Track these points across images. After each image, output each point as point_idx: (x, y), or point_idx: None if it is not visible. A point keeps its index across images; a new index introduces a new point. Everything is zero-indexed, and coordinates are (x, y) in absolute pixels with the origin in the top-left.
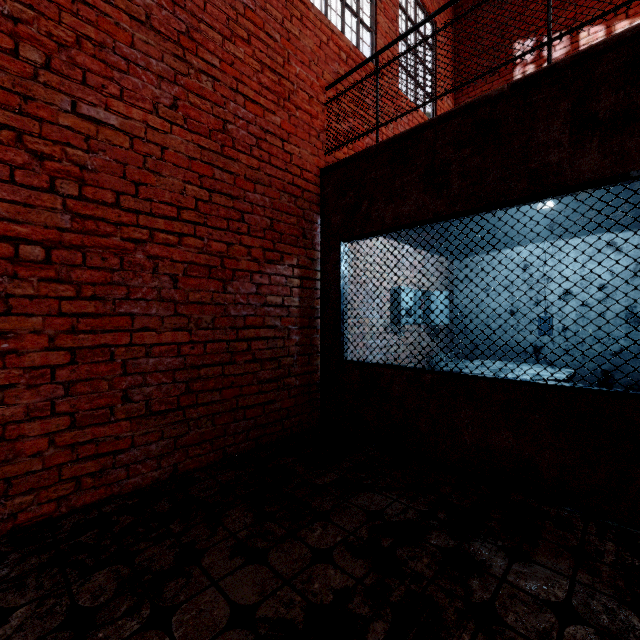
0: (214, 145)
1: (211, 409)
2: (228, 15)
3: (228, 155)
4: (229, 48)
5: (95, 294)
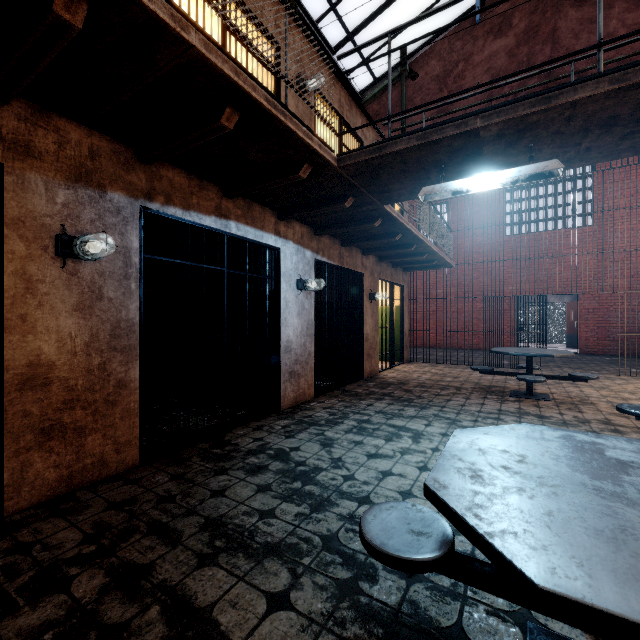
0: (633, 279)
1: (632, 343)
2: (638, 244)
3: (638, 280)
4: (638, 253)
5: (601, 317)
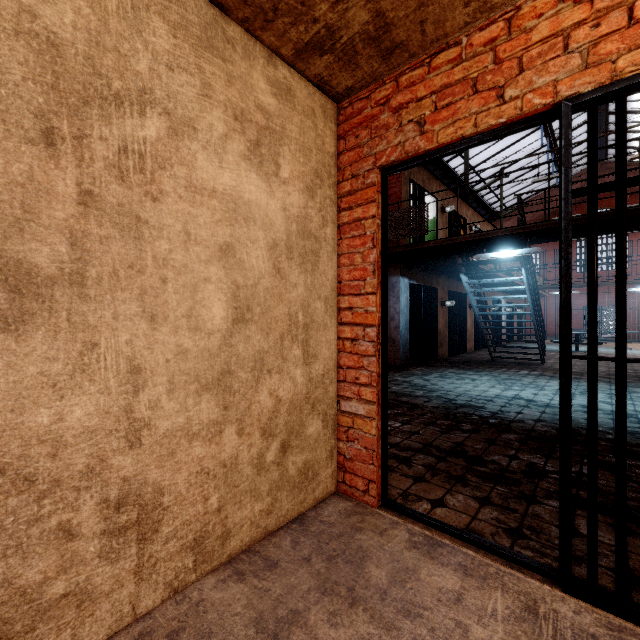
0: None
1: None
2: None
3: None
4: None
5: (633, 318)
